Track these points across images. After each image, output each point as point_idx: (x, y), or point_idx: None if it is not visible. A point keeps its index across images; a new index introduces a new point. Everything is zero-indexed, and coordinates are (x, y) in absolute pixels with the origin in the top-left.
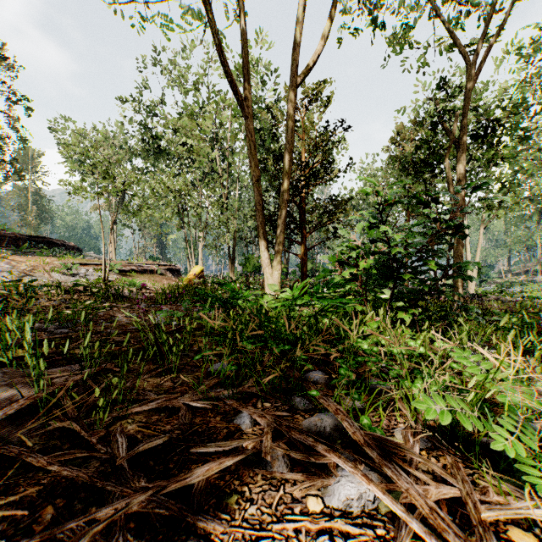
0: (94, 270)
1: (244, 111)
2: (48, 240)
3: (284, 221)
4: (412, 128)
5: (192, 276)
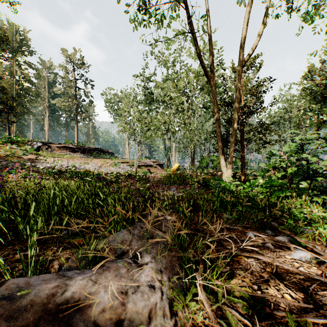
0: (126, 165)
1: (211, 83)
2: (102, 150)
3: (234, 141)
4: (321, 66)
5: (174, 169)
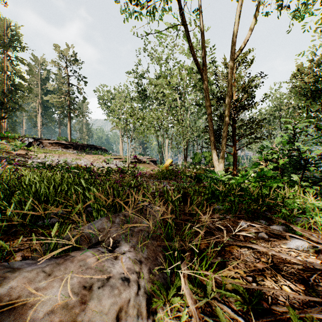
0: (119, 161)
1: (203, 77)
2: (95, 146)
3: (226, 135)
4: (310, 64)
5: (167, 165)
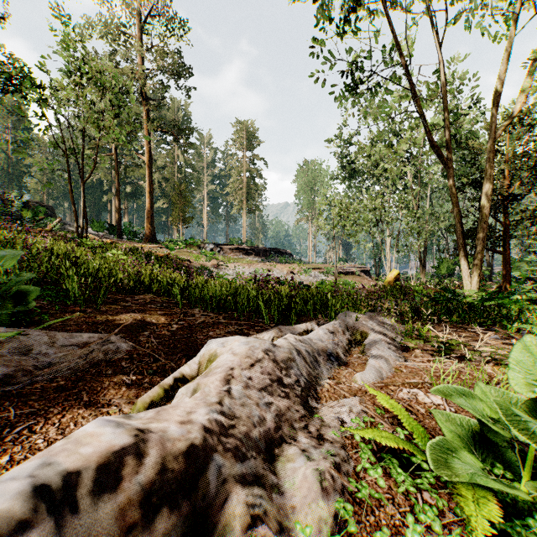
0: (318, 273)
1: (446, 165)
2: (279, 251)
3: (483, 241)
4: None
5: (391, 278)
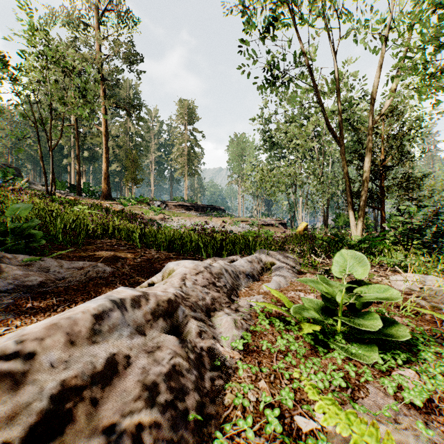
0: (245, 224)
1: (339, 143)
2: (214, 207)
3: (365, 200)
4: None
5: (301, 229)
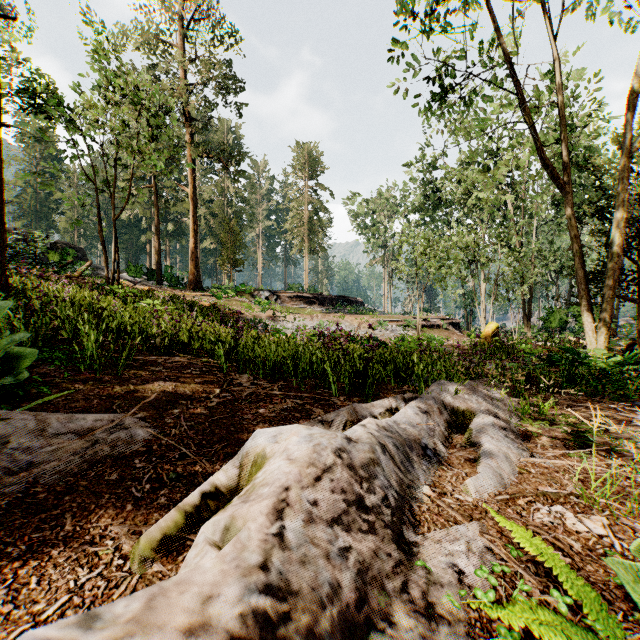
0: (396, 326)
1: (563, 189)
2: (347, 299)
3: (613, 287)
4: None
5: (488, 333)
